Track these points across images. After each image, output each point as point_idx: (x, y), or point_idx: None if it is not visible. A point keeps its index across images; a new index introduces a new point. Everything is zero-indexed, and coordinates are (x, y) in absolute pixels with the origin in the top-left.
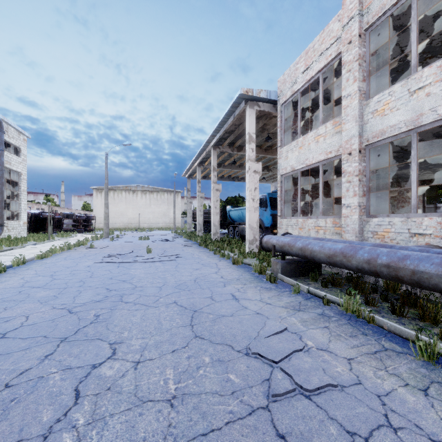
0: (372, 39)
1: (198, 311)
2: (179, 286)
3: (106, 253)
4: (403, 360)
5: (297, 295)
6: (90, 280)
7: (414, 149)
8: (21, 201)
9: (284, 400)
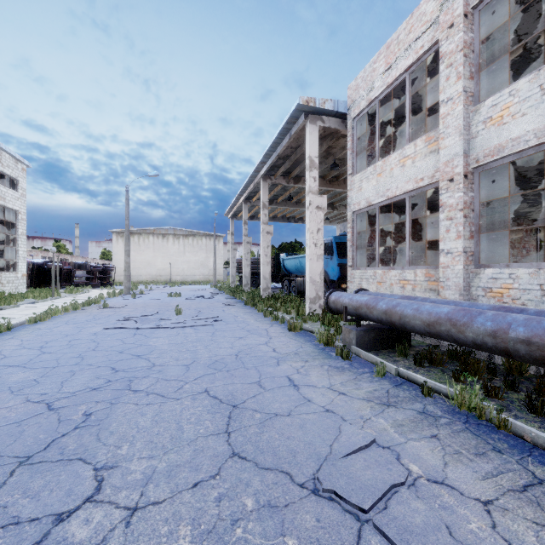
0: (482, 20)
1: (239, 406)
2: (215, 364)
3: (122, 314)
4: None
5: (382, 380)
6: (91, 354)
7: None
8: (18, 247)
9: None
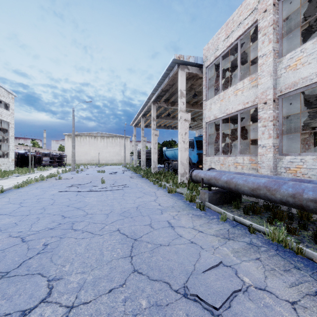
0: (284, 7)
1: (138, 239)
2: (124, 213)
3: (70, 183)
4: None
5: (224, 223)
6: (50, 207)
7: None
8: (9, 143)
9: None
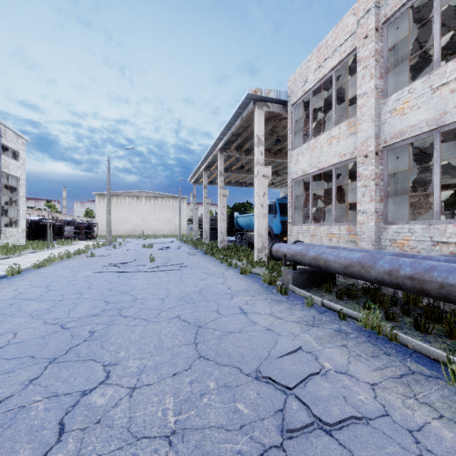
0: (390, 33)
1: (203, 326)
2: (183, 298)
3: (107, 261)
4: (434, 386)
5: (310, 309)
6: (87, 291)
7: (437, 150)
8: (19, 207)
9: (301, 436)
